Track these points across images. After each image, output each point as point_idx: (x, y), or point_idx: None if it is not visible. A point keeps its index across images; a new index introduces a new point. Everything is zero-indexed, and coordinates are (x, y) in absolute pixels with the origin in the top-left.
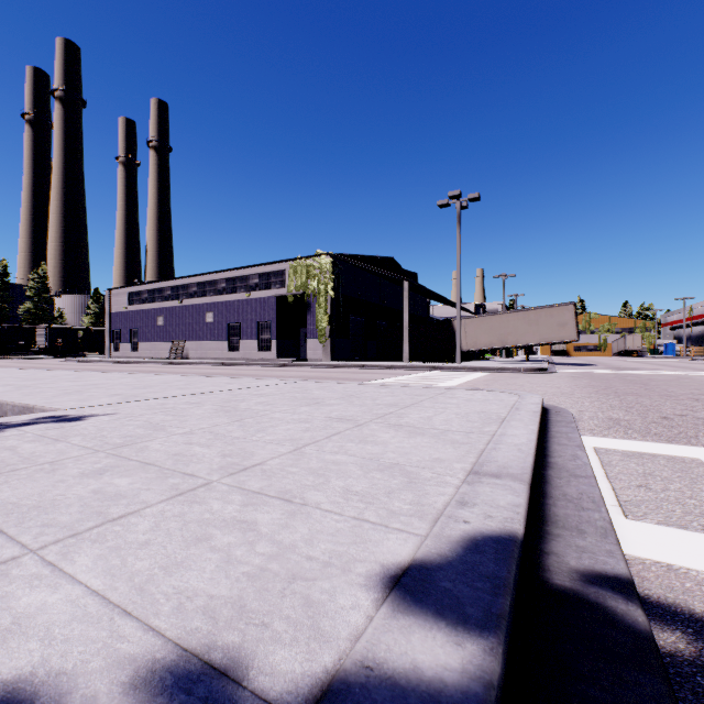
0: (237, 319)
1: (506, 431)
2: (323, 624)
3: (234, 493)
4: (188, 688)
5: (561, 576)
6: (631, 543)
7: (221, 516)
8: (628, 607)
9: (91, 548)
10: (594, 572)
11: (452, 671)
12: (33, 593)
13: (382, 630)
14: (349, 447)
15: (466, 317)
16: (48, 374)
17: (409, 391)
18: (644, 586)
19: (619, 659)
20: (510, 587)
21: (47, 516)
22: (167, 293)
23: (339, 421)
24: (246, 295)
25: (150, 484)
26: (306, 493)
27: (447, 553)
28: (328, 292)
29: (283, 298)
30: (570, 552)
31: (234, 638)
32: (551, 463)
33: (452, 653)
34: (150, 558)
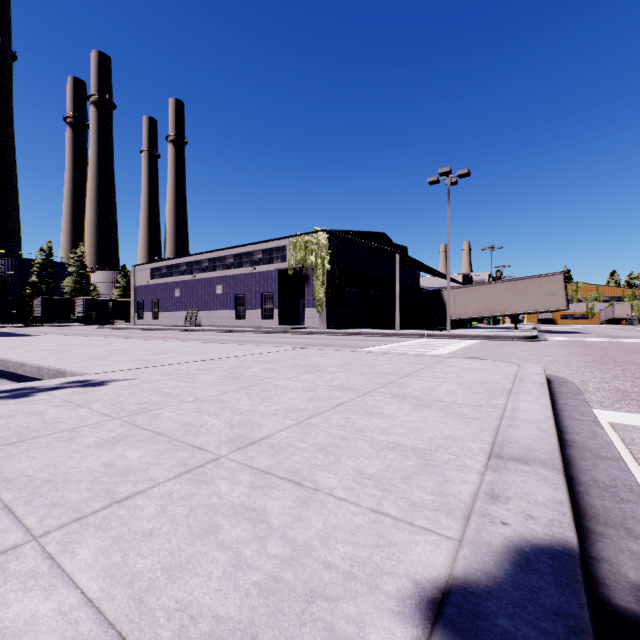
0: (243, 291)
1: (517, 405)
2: None
3: (242, 472)
4: None
5: (623, 595)
6: None
7: (229, 501)
8: None
9: (94, 537)
10: None
11: None
12: (25, 598)
13: None
14: (355, 419)
15: (455, 287)
16: (82, 340)
17: (406, 359)
18: None
19: None
20: (590, 633)
21: (57, 493)
22: (183, 268)
23: (342, 391)
24: (251, 269)
25: (159, 458)
26: (316, 474)
27: (493, 571)
28: (324, 265)
29: (284, 271)
30: (624, 560)
31: None
32: (569, 441)
33: None
34: (152, 554)
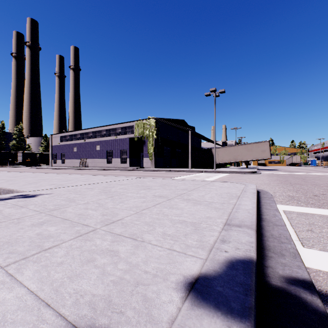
0: (111, 148)
1: (241, 203)
2: (154, 312)
3: (107, 235)
4: None
5: (275, 280)
6: (308, 261)
7: (100, 248)
8: (312, 298)
9: (33, 266)
10: (292, 277)
11: None
12: None
13: (186, 317)
14: (164, 210)
15: (218, 147)
16: (22, 174)
17: (192, 182)
18: (317, 285)
19: None
20: (253, 290)
21: (12, 247)
22: (78, 136)
23: (159, 197)
24: (115, 137)
25: (65, 230)
26: (143, 235)
27: (218, 270)
28: (153, 135)
29: (132, 139)
30: (278, 266)
31: (105, 321)
32: (263, 218)
33: None
34: (62, 271)
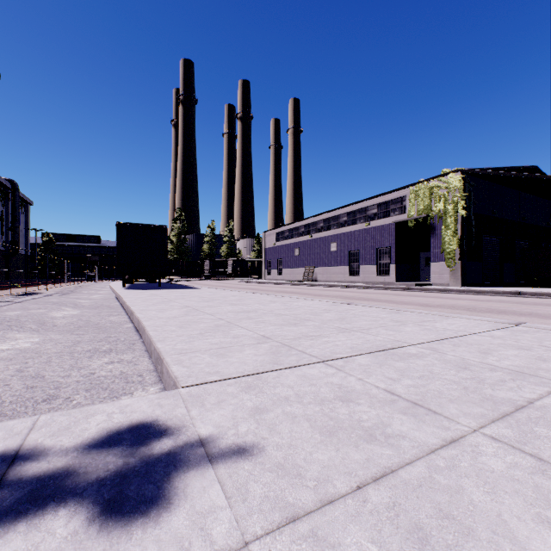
0: (356, 247)
1: None
2: None
3: None
4: None
5: None
6: None
7: None
8: None
9: None
10: None
11: None
12: None
13: None
14: None
15: None
16: (222, 294)
17: None
18: None
19: None
20: None
21: None
22: (301, 230)
23: None
24: (365, 225)
25: None
26: None
27: None
28: (457, 211)
29: (401, 224)
30: None
31: None
32: None
33: None
34: None
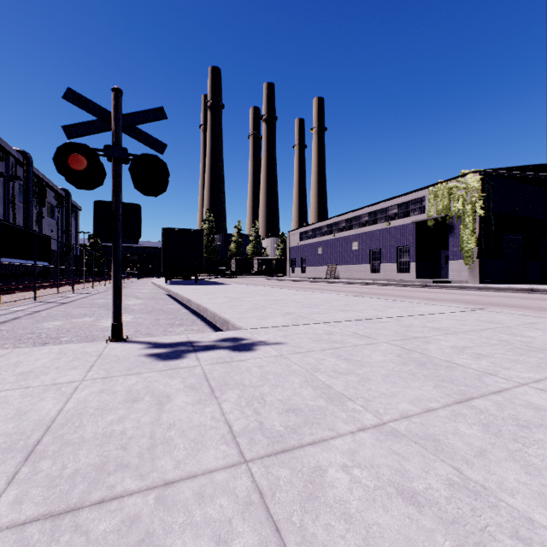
0: (377, 246)
1: None
2: None
3: None
4: None
5: None
6: None
7: None
8: None
9: None
10: None
11: None
12: None
13: None
14: None
15: None
16: (252, 289)
17: None
18: None
19: None
20: None
21: None
22: (324, 230)
23: None
24: (386, 224)
25: None
26: None
27: None
28: (475, 211)
29: (421, 223)
30: None
31: None
32: None
33: None
34: None
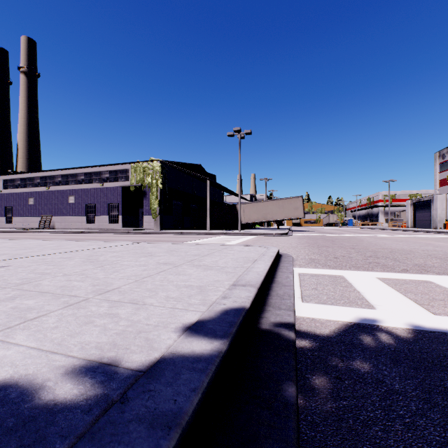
0: (93, 201)
1: (254, 266)
2: (155, 345)
3: (104, 302)
4: (94, 370)
5: (266, 325)
6: (301, 312)
7: (98, 313)
8: (289, 333)
9: (23, 332)
10: (280, 322)
11: (207, 350)
12: None
13: (180, 343)
14: (170, 277)
15: (244, 203)
16: None
17: (208, 247)
18: (300, 327)
19: (279, 349)
20: (237, 325)
21: None
22: (37, 181)
23: (164, 265)
24: (100, 185)
25: (49, 302)
26: (145, 299)
27: (213, 316)
28: (158, 185)
29: (127, 188)
30: (272, 316)
31: (113, 354)
32: (275, 281)
33: (208, 346)
34: (60, 332)
